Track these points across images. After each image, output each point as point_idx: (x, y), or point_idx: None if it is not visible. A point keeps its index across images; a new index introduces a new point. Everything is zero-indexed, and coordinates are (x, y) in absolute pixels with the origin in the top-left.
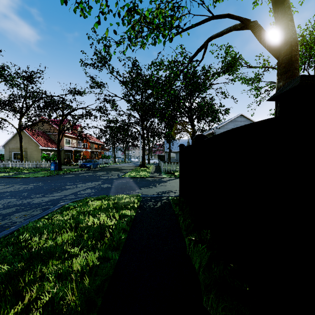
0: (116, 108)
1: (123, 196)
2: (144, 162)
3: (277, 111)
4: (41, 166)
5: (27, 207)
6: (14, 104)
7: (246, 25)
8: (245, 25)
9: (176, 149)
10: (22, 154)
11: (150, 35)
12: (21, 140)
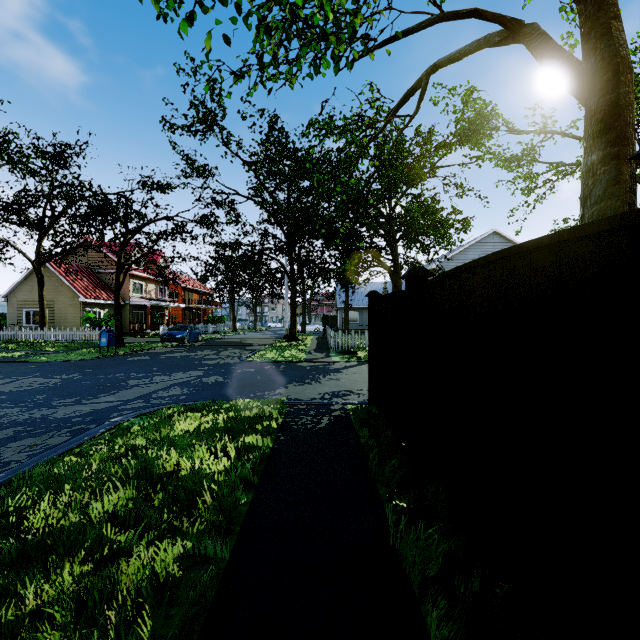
0: (237, 218)
1: (247, 403)
2: (294, 330)
3: (586, 218)
4: (81, 337)
5: (40, 427)
6: (26, 210)
7: (515, 33)
8: (511, 33)
9: (361, 303)
10: (43, 314)
11: (305, 49)
12: (41, 285)
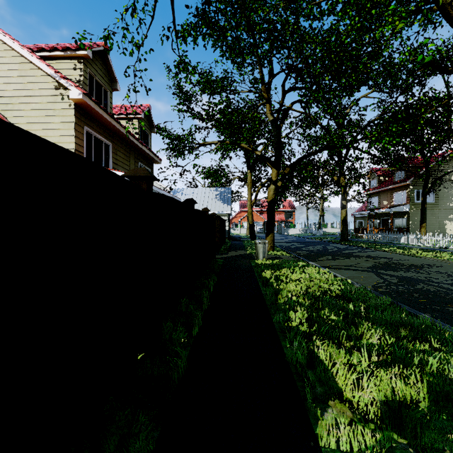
0: None
1: None
2: None
3: None
4: None
5: None
6: None
7: None
8: None
9: None
10: None
11: None
12: None
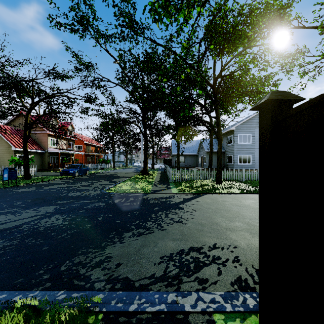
0: (113, 101)
1: None
2: (146, 168)
3: None
4: None
5: None
6: None
7: None
8: None
9: (186, 152)
10: None
11: None
12: None
